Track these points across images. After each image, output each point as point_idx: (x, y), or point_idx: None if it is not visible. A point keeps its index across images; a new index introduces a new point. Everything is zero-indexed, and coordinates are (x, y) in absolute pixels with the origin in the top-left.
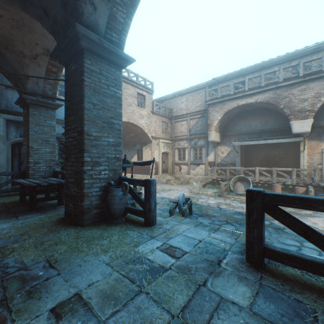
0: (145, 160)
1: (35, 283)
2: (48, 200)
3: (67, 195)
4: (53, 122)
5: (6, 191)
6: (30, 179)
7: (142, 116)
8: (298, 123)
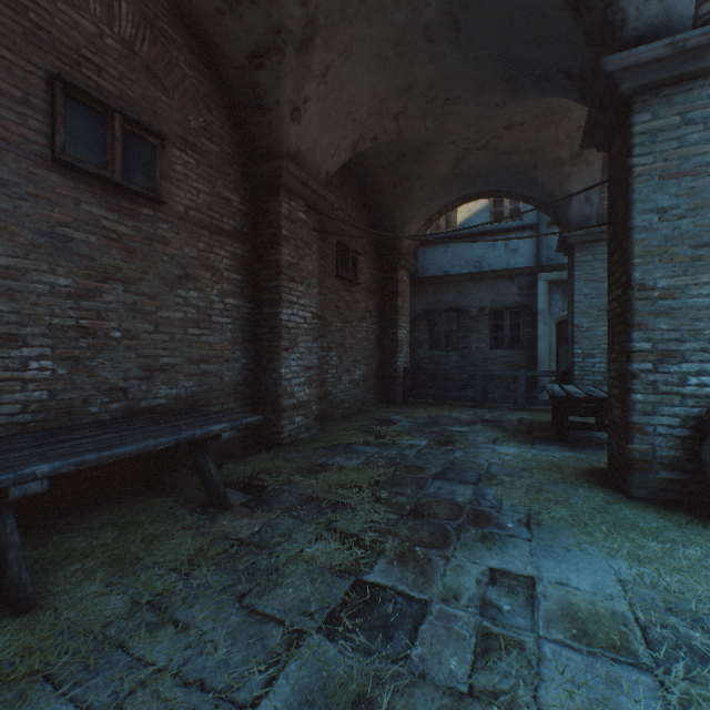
0: None
1: (495, 531)
2: (589, 430)
3: (608, 423)
4: None
5: (540, 402)
6: (566, 386)
7: None
8: None
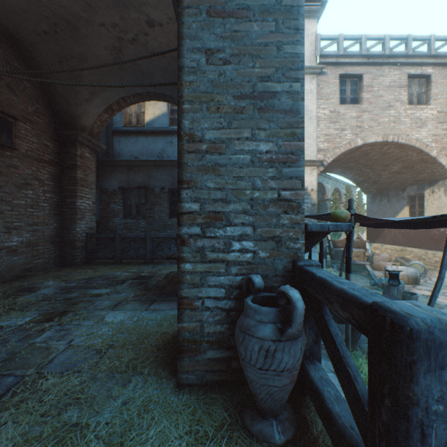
0: None
1: None
2: None
3: None
4: None
5: None
6: None
7: (420, 122)
8: None
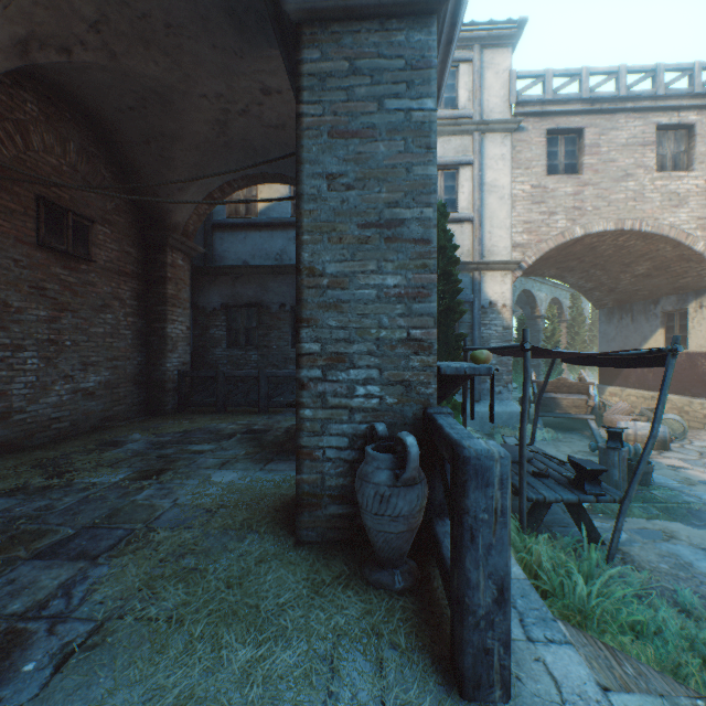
0: (694, 347)
1: None
2: None
3: None
4: None
5: None
6: None
7: (677, 199)
8: None
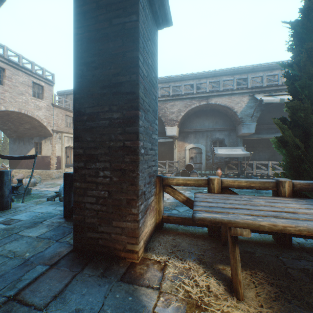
0: (44, 154)
1: None
2: None
3: None
4: None
5: None
6: None
7: (39, 108)
8: (170, 129)
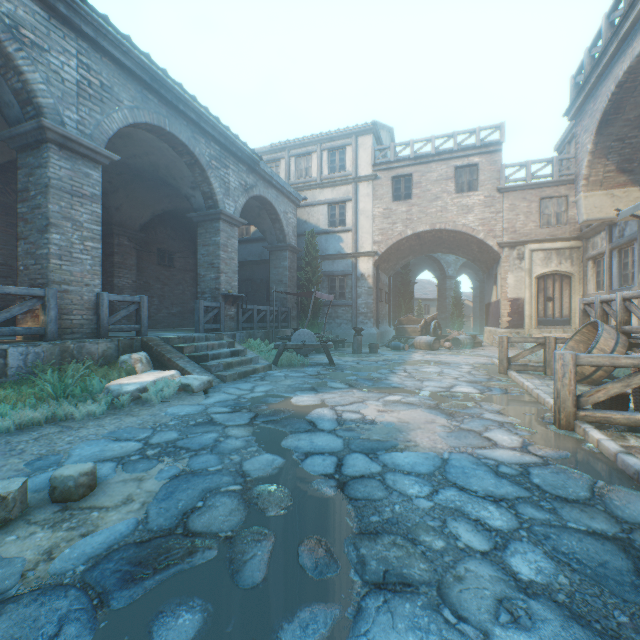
0: (497, 296)
1: None
2: None
3: None
4: (286, 263)
5: None
6: None
7: (468, 209)
8: None
